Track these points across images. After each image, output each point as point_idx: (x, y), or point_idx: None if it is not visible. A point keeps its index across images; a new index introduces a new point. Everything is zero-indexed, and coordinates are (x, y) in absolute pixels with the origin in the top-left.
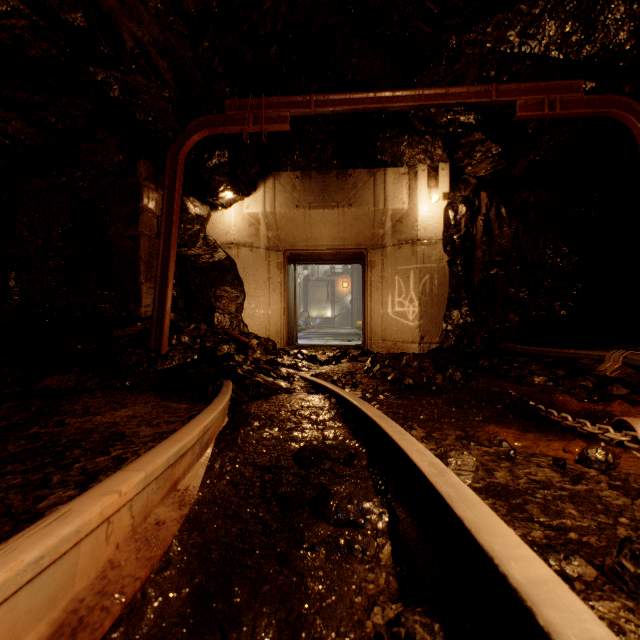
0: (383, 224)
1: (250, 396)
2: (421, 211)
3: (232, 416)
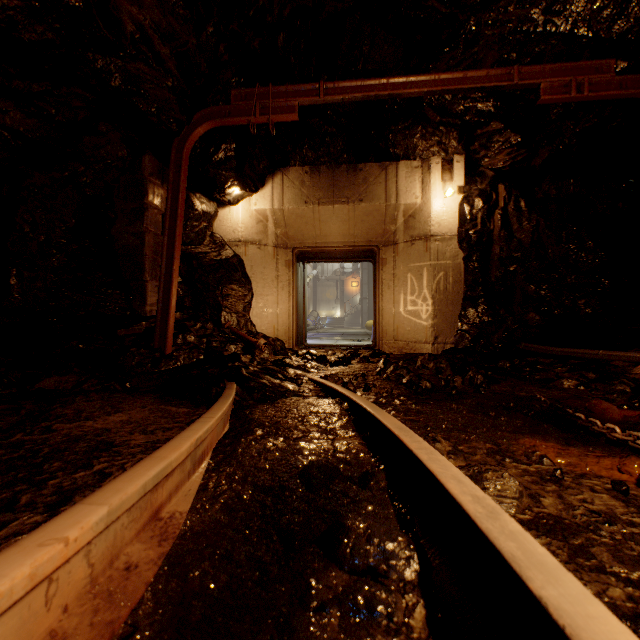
0: (395, 220)
1: (255, 399)
2: (435, 206)
3: (234, 422)
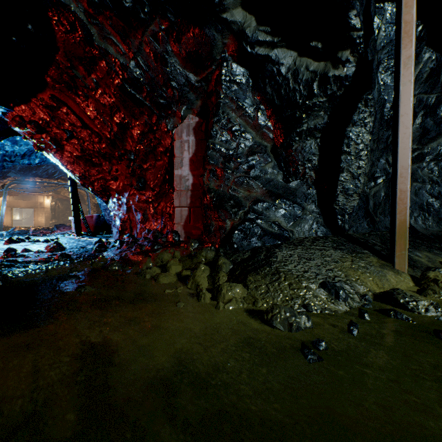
0: (38, 204)
1: None
2: (46, 202)
3: None
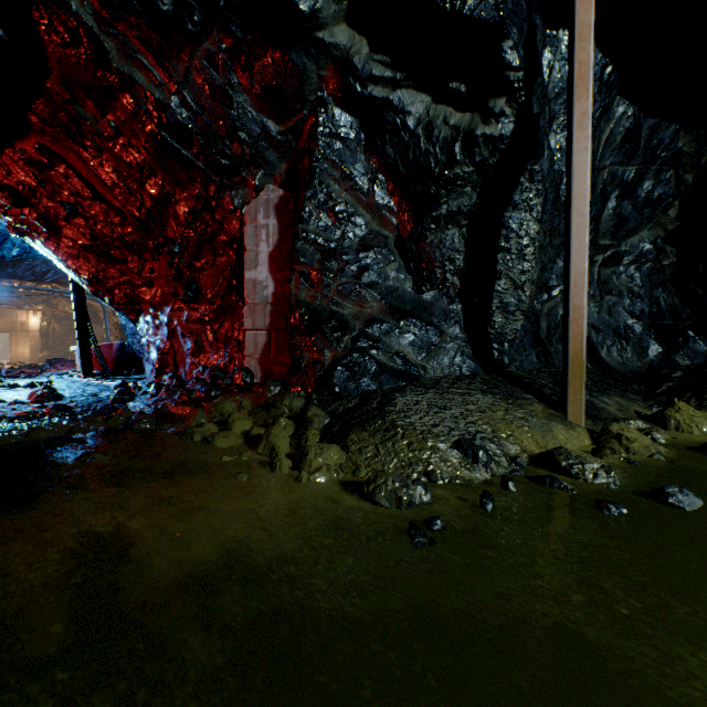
0: (17, 324)
1: None
2: (32, 322)
3: None
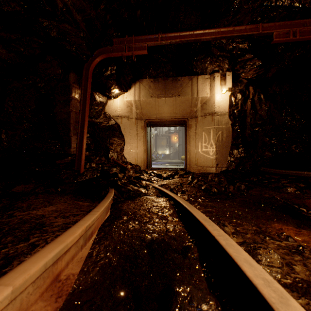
0: (196, 105)
1: (124, 198)
2: (216, 98)
3: (112, 211)
